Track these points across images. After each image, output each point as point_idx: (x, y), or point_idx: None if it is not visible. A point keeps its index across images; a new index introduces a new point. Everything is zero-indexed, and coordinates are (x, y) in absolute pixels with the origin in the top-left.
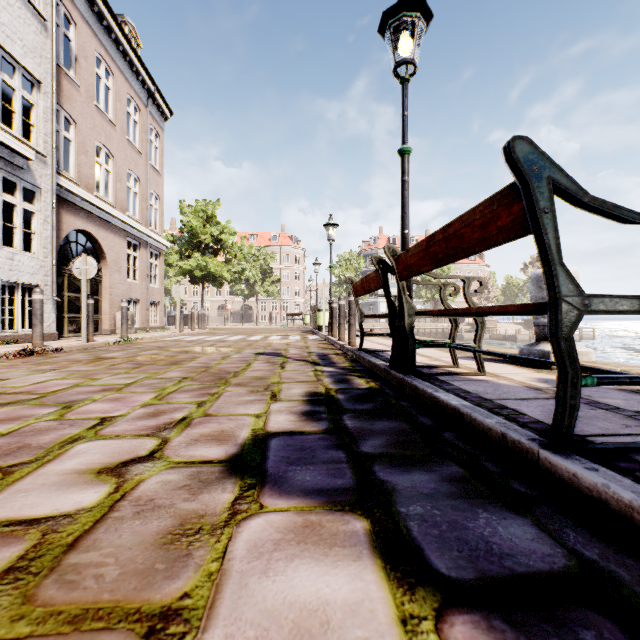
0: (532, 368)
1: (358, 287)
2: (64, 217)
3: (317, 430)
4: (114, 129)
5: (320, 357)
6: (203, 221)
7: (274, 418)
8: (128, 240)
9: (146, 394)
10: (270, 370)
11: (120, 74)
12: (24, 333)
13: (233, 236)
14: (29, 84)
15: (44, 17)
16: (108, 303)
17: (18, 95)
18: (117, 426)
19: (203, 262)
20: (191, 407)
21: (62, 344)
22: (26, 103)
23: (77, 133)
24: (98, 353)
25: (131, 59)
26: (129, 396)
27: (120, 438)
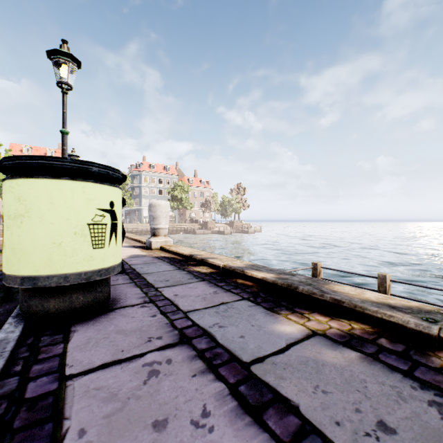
0: (146, 250)
1: None
2: None
3: None
4: None
5: None
6: None
7: None
8: None
9: None
10: None
11: None
12: None
13: None
14: None
15: None
16: None
17: None
18: None
19: None
20: None
21: None
22: None
23: None
24: None
25: None
26: None
27: None
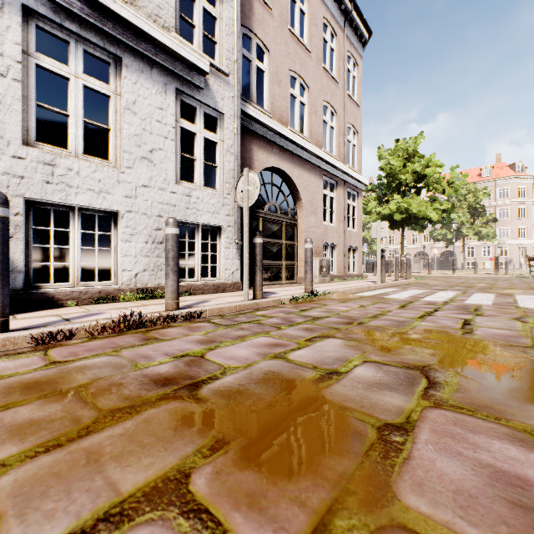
0: None
1: None
2: (256, 154)
3: None
4: (309, 57)
5: None
6: (403, 159)
7: None
8: (324, 179)
9: None
10: None
11: None
12: (203, 282)
13: (440, 168)
14: None
15: None
16: (302, 248)
17: (198, 7)
18: None
19: (403, 204)
20: None
21: (222, 301)
22: None
23: (269, 61)
24: (228, 334)
25: None
26: None
27: None
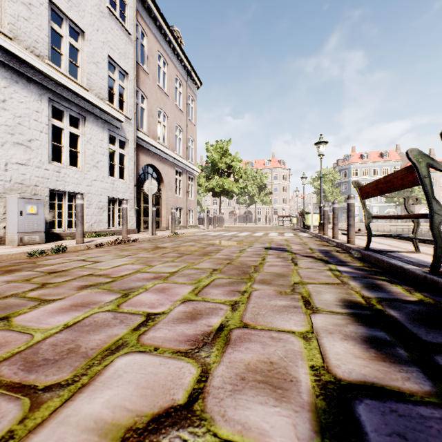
0: None
1: (369, 189)
2: (141, 157)
3: (420, 392)
4: (168, 99)
5: (324, 254)
6: (220, 154)
7: (329, 345)
8: (176, 169)
9: (185, 286)
10: (285, 266)
11: (171, 63)
12: (119, 229)
13: (240, 163)
14: (122, 77)
15: (130, 33)
16: (164, 210)
17: (116, 84)
18: (158, 330)
19: (220, 182)
20: (225, 309)
21: (138, 236)
22: (121, 89)
23: (147, 104)
24: (157, 243)
25: (177, 52)
26: (172, 287)
27: (158, 354)
